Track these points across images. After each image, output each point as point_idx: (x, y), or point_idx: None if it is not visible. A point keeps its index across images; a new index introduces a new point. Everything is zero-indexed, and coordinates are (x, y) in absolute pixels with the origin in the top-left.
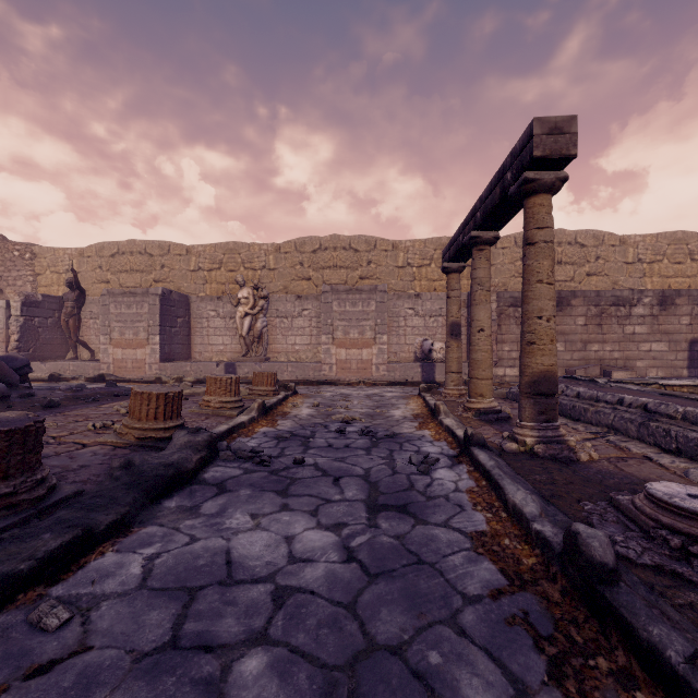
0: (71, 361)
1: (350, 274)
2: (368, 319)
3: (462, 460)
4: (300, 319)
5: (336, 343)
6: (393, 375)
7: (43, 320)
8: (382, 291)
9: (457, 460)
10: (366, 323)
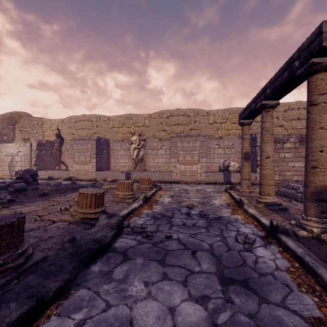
0: (57, 170)
1: (185, 127)
2: (195, 150)
3: (271, 241)
4: (161, 150)
5: (179, 162)
6: (208, 179)
7: (45, 151)
8: (203, 136)
9: (267, 241)
10: (195, 152)
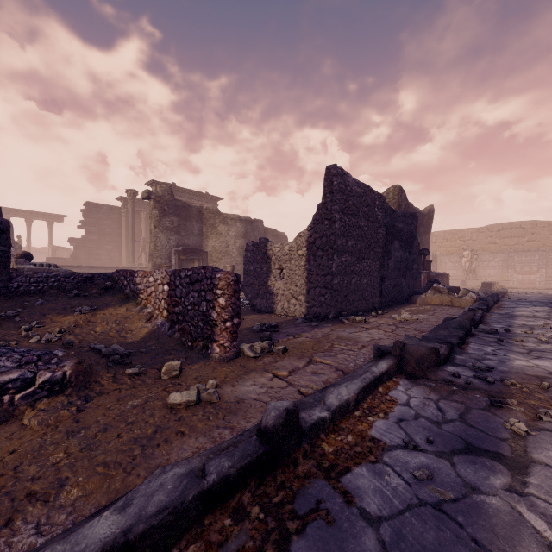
0: None
1: (520, 240)
2: (533, 262)
3: None
4: (492, 262)
5: (516, 272)
6: (548, 286)
7: None
8: (542, 251)
9: None
10: (533, 264)
